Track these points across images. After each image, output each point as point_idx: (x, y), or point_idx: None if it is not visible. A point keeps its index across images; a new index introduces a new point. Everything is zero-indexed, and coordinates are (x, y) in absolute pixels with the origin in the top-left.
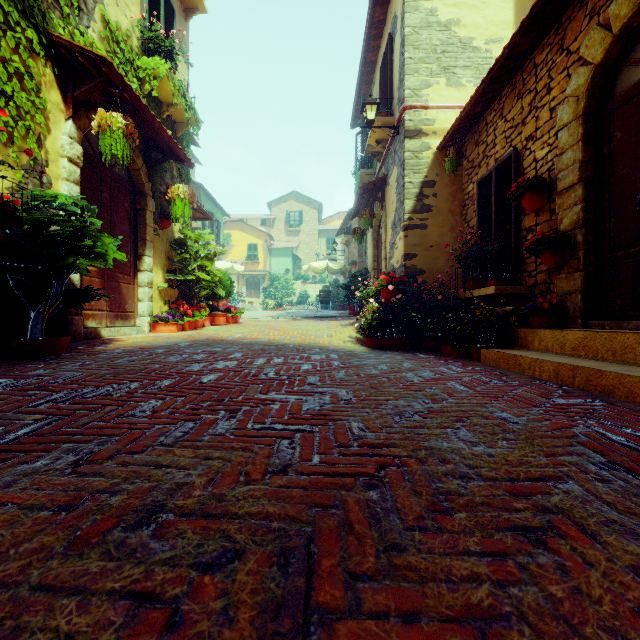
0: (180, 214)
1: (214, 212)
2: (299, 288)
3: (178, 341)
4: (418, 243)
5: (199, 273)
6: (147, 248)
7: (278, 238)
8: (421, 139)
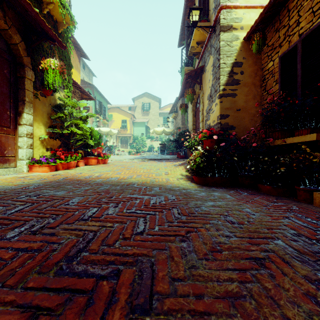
0: (51, 81)
1: (102, 101)
2: (149, 143)
3: (33, 182)
4: (230, 107)
5: (73, 128)
6: (26, 107)
7: (138, 117)
8: (232, 32)
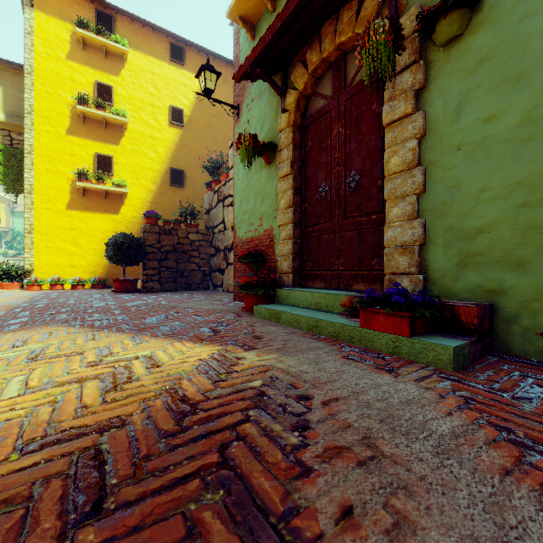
0: None
1: None
2: None
3: None
4: None
5: None
6: None
7: (22, 203)
8: None
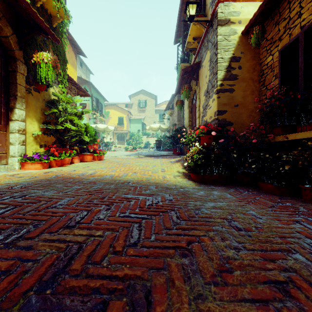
0: (44, 75)
1: (99, 98)
2: (145, 139)
3: (22, 181)
4: (227, 102)
5: (67, 124)
6: (18, 102)
7: (134, 114)
8: (230, 26)
